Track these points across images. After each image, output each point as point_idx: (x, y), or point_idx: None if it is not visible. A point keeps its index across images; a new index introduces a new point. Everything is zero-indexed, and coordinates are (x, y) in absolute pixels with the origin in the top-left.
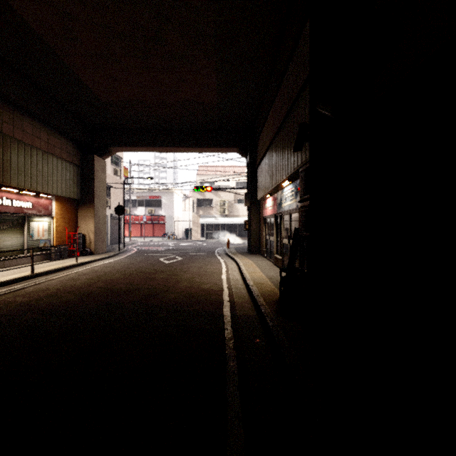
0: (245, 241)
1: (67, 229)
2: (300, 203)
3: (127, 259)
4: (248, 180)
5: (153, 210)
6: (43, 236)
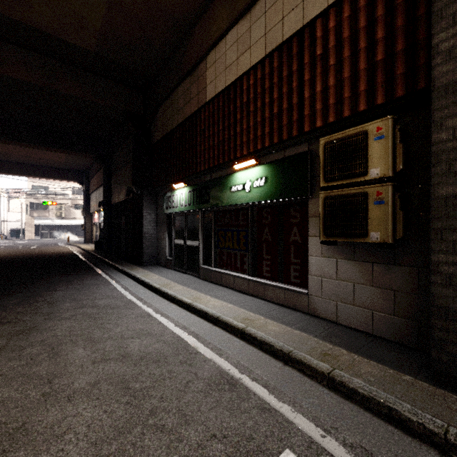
0: (82, 239)
1: None
2: None
3: None
4: (84, 200)
5: None
6: None
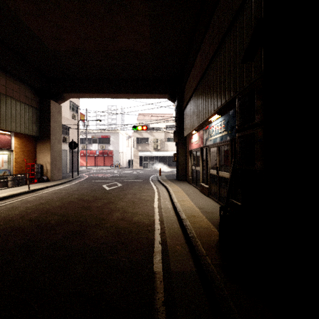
0: (173, 170)
1: (26, 161)
2: (232, 134)
3: (75, 186)
4: (176, 121)
5: (104, 146)
6: (3, 166)
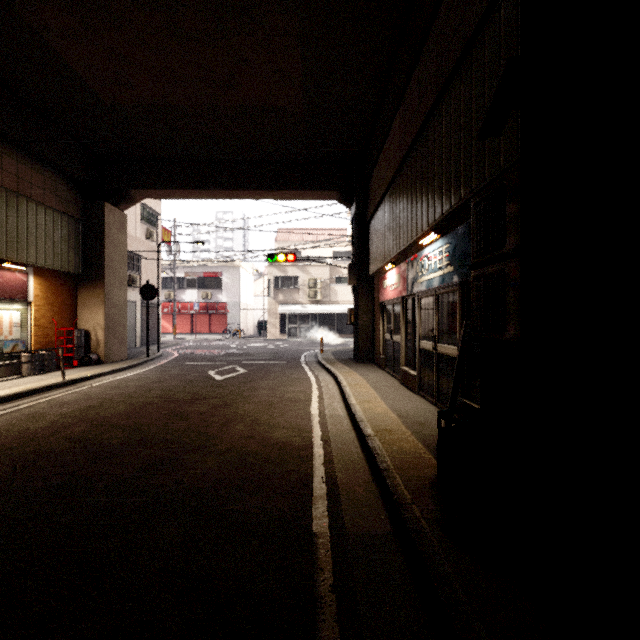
0: (347, 341)
1: (57, 323)
2: (463, 272)
3: (154, 372)
4: (353, 244)
5: (209, 294)
6: (12, 334)
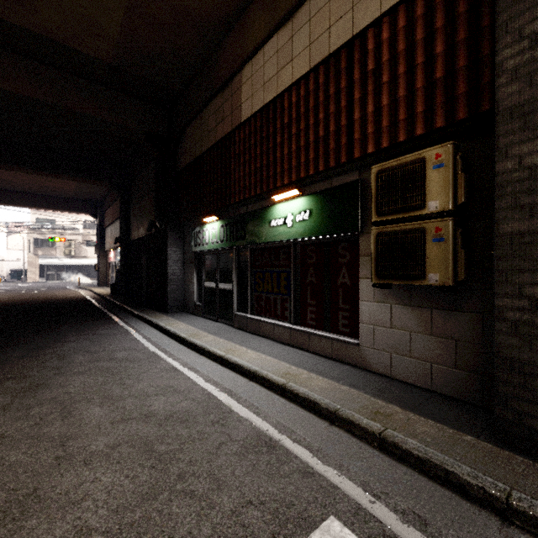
0: (95, 282)
1: None
2: None
3: None
4: (98, 235)
5: None
6: None
